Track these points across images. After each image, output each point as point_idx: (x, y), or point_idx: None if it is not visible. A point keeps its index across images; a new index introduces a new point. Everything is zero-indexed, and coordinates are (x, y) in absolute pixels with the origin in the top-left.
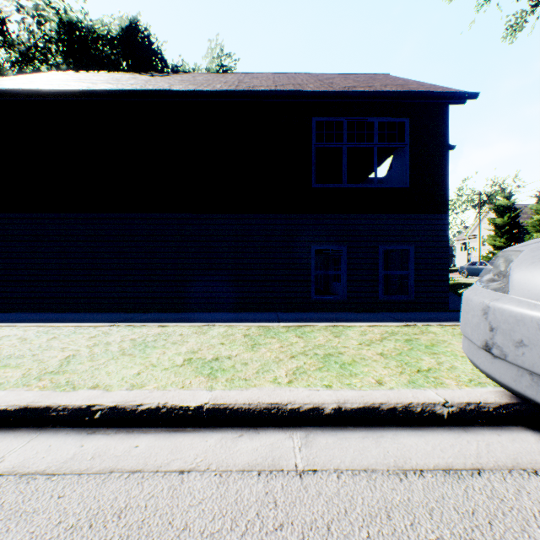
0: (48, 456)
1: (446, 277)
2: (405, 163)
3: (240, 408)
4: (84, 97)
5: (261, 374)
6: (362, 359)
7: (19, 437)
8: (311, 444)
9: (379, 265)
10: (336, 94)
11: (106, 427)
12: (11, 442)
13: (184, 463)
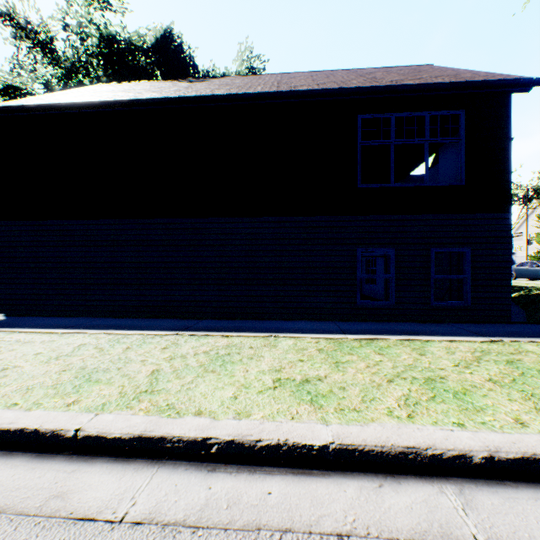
0: (180, 500)
1: (508, 282)
2: (460, 159)
3: (370, 451)
4: (132, 106)
5: (370, 403)
6: (474, 387)
7: (139, 471)
8: (474, 504)
9: (430, 269)
10: (384, 89)
11: (223, 463)
12: (134, 477)
13: (335, 523)
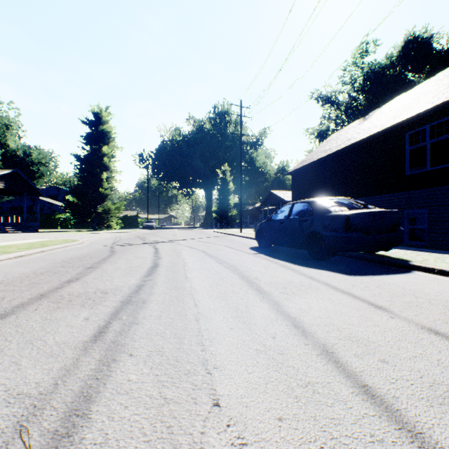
0: None
1: None
2: None
3: None
4: (317, 161)
5: None
6: None
7: None
8: None
9: None
10: (411, 118)
11: None
12: None
13: None
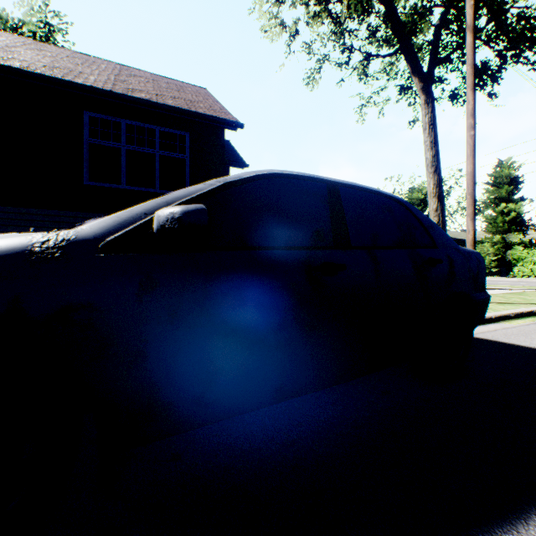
0: None
1: None
2: (186, 173)
3: None
4: None
5: None
6: None
7: None
8: None
9: None
10: (107, 93)
11: None
12: None
13: None
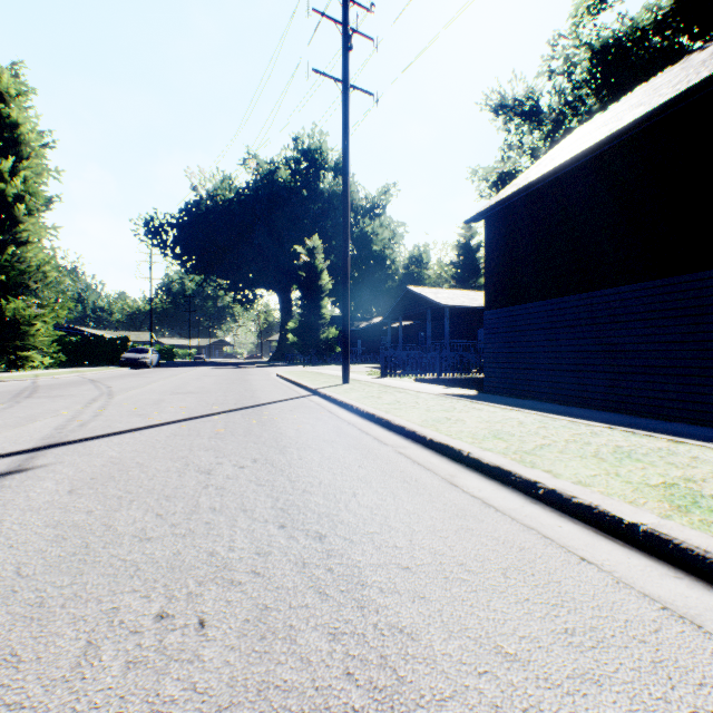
0: (500, 501)
1: None
2: None
3: (688, 549)
4: (601, 148)
5: None
6: None
7: (491, 484)
8: None
9: None
10: None
11: (545, 504)
12: (486, 485)
13: (589, 556)
